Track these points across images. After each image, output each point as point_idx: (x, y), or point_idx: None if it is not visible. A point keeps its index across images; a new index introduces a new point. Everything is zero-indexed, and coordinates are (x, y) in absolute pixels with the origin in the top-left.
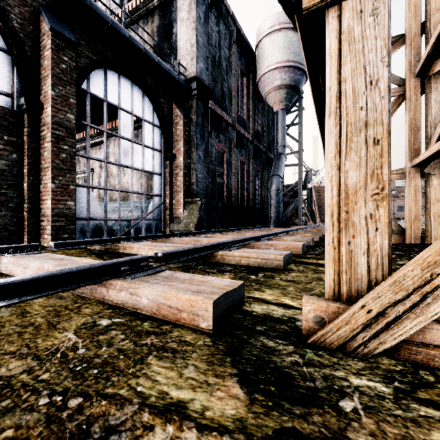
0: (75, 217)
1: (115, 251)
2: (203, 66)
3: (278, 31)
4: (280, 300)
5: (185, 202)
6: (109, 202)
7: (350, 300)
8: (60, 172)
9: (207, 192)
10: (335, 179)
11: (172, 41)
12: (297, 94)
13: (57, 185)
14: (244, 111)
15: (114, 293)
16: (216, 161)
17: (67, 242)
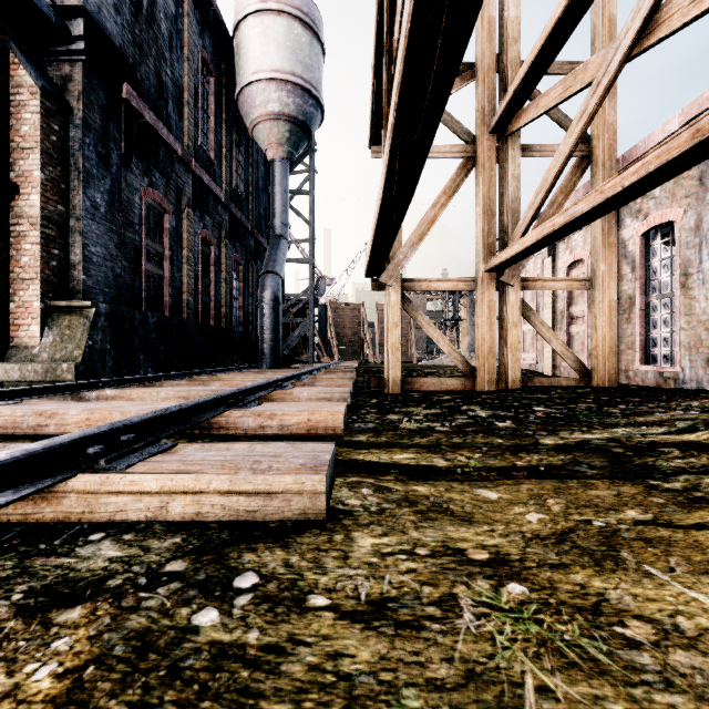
0: None
1: None
2: None
3: (276, 13)
4: None
5: (48, 309)
6: None
7: None
8: None
9: (117, 290)
10: None
11: None
12: (307, 139)
13: None
14: (210, 142)
15: None
16: (144, 227)
17: None
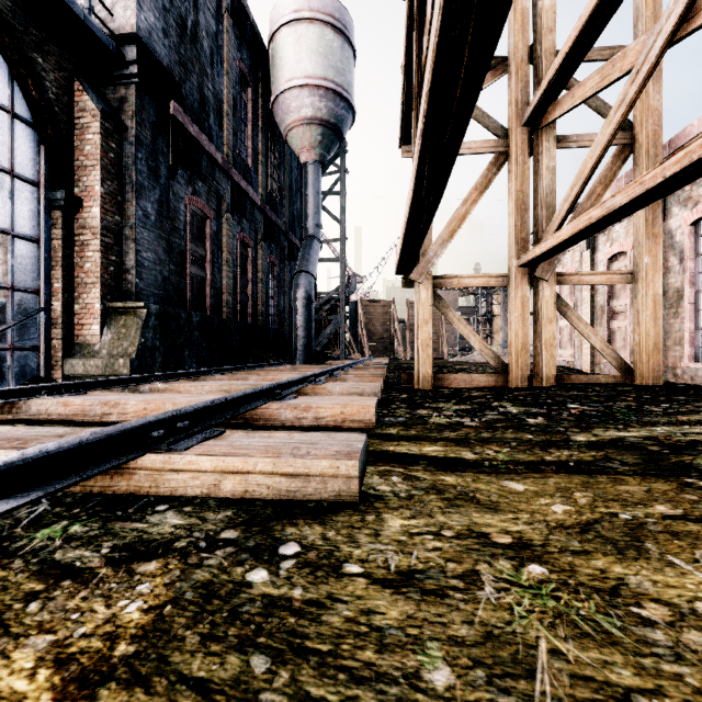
0: None
1: None
2: (155, 22)
3: (309, 22)
4: None
5: (107, 310)
6: None
7: None
8: None
9: (165, 291)
10: None
11: None
12: (339, 141)
13: None
14: (247, 149)
15: None
16: (189, 232)
17: None
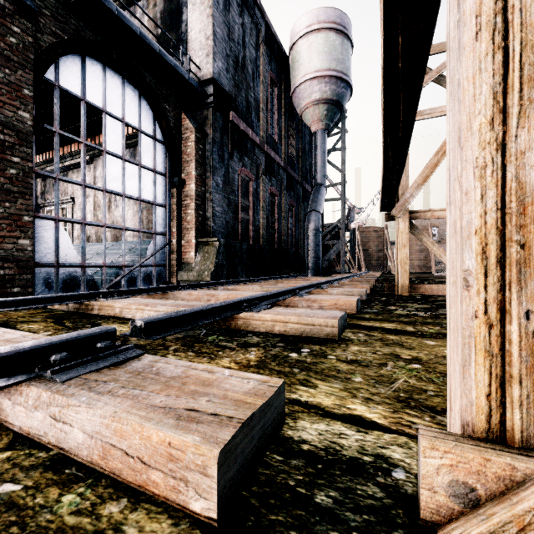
0: (32, 262)
1: (87, 313)
2: (222, 66)
3: (317, 31)
4: (348, 408)
5: (198, 243)
6: (95, 243)
7: (531, 444)
8: (7, 196)
9: (227, 230)
10: (493, 171)
11: (181, 31)
12: (340, 112)
13: (1, 214)
14: (275, 129)
15: (24, 413)
16: (240, 191)
17: (1, 300)
